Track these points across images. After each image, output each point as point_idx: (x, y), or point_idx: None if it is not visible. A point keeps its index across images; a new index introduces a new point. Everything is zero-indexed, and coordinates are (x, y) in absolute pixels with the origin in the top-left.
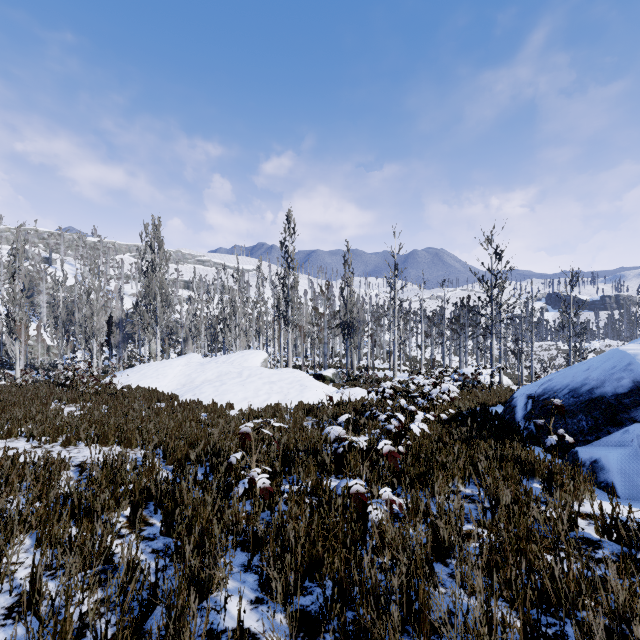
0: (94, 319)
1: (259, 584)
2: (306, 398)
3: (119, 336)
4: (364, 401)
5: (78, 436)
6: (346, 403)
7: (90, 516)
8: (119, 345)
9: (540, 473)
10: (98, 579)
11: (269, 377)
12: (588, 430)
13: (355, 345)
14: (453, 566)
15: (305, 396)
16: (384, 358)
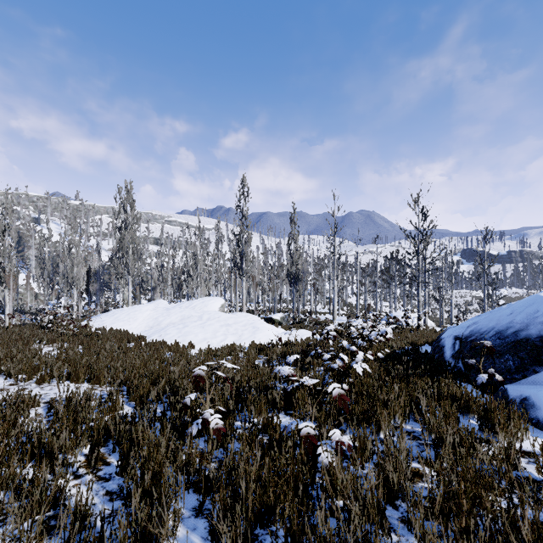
0: (74, 270)
1: (209, 533)
2: (258, 339)
3: (97, 285)
4: (309, 341)
5: (52, 374)
6: (293, 343)
7: (48, 456)
8: (97, 293)
9: (474, 410)
10: (47, 527)
11: (226, 320)
12: (515, 369)
13: (300, 292)
14: (403, 509)
15: (257, 337)
16: (325, 304)
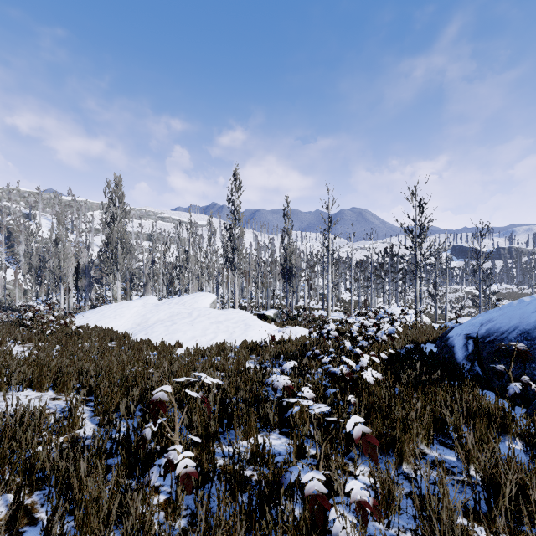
0: (61, 265)
1: None
2: (250, 337)
3: (85, 281)
4: (303, 339)
5: (12, 380)
6: (287, 341)
7: None
8: (85, 289)
9: (513, 429)
10: None
11: (216, 317)
12: None
13: (294, 288)
14: None
15: (249, 335)
16: (318, 300)
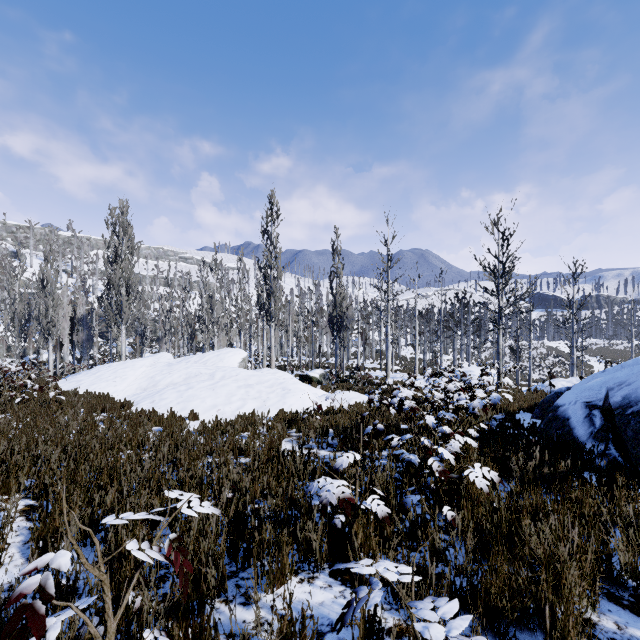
0: (50, 314)
1: None
2: (289, 405)
3: (83, 334)
4: (359, 408)
5: None
6: (337, 411)
7: None
8: (83, 344)
9: None
10: None
11: (246, 379)
12: None
13: (345, 343)
14: None
15: (288, 402)
16: (373, 357)
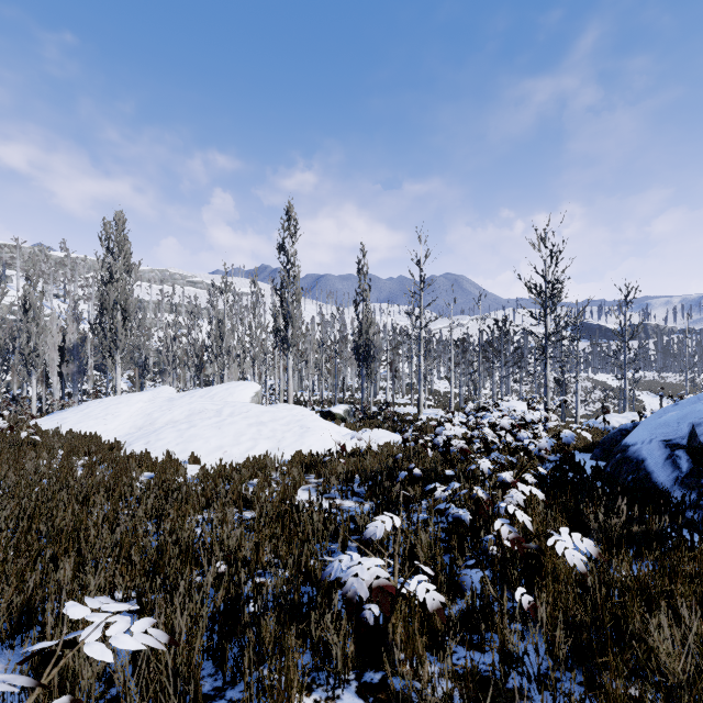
0: (33, 342)
1: None
2: (307, 445)
3: (73, 365)
4: (389, 449)
5: None
6: (364, 452)
7: None
8: (73, 377)
9: None
10: None
11: (258, 416)
12: None
13: (372, 375)
14: None
15: (306, 442)
16: (403, 392)
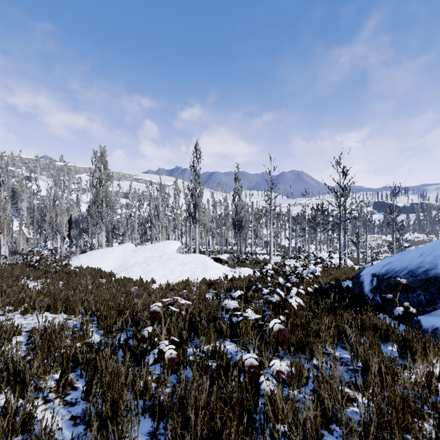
0: (58, 219)
1: None
2: (208, 275)
3: (76, 231)
4: (250, 277)
5: (35, 306)
6: (237, 279)
7: (22, 383)
8: (76, 237)
9: (393, 338)
10: None
11: (182, 260)
12: (426, 302)
13: (243, 237)
14: (337, 433)
15: (207, 274)
16: (263, 246)
